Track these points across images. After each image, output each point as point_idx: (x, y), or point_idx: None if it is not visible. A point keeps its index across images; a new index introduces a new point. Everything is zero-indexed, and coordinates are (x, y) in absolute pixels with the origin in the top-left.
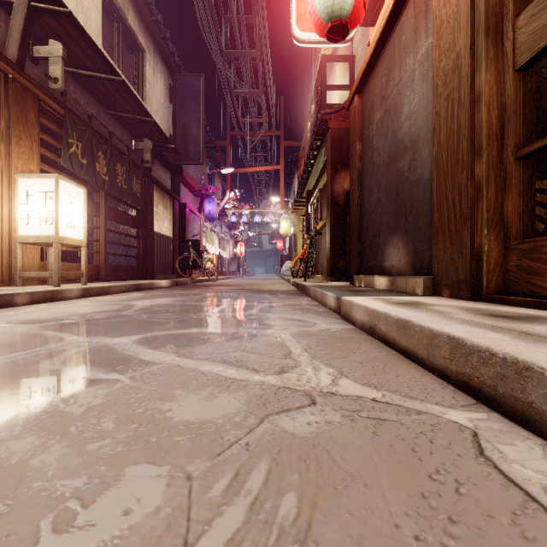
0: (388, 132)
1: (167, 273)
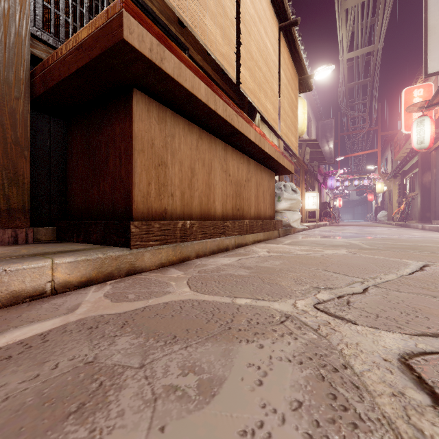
0: None
1: None
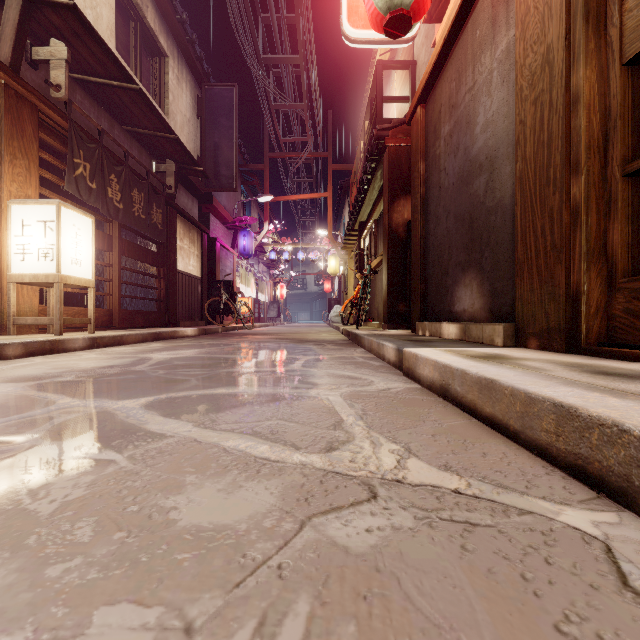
0: (459, 148)
1: (194, 319)
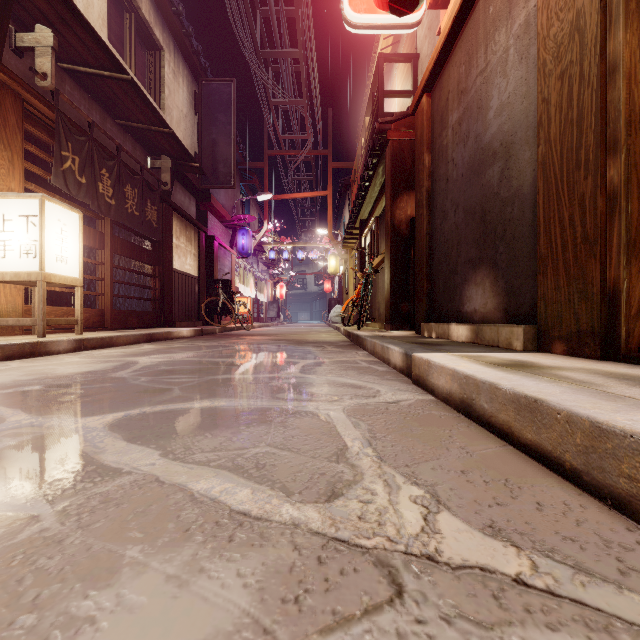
0: (469, 136)
1: (191, 319)
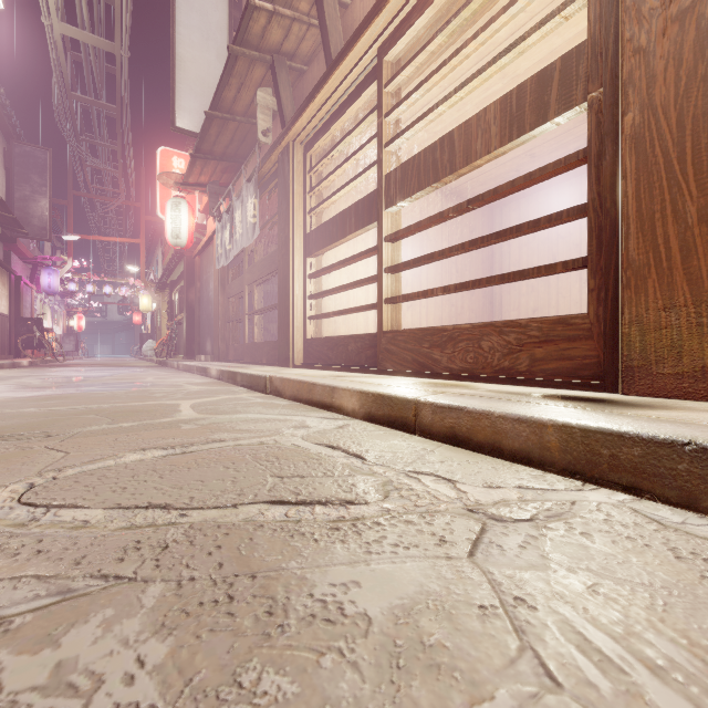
0: (207, 289)
1: (5, 353)
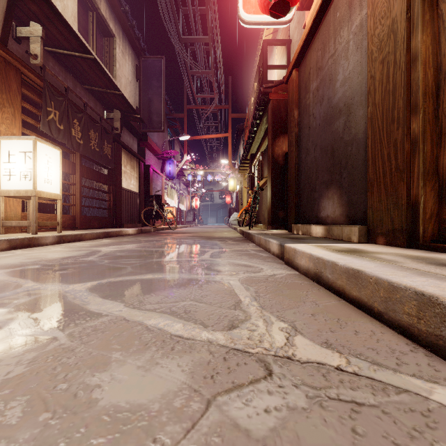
0: (323, 98)
1: (134, 222)
